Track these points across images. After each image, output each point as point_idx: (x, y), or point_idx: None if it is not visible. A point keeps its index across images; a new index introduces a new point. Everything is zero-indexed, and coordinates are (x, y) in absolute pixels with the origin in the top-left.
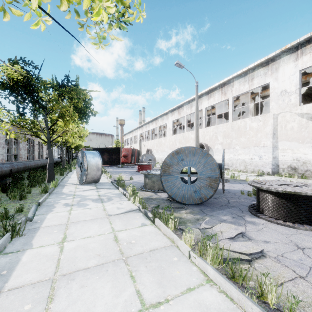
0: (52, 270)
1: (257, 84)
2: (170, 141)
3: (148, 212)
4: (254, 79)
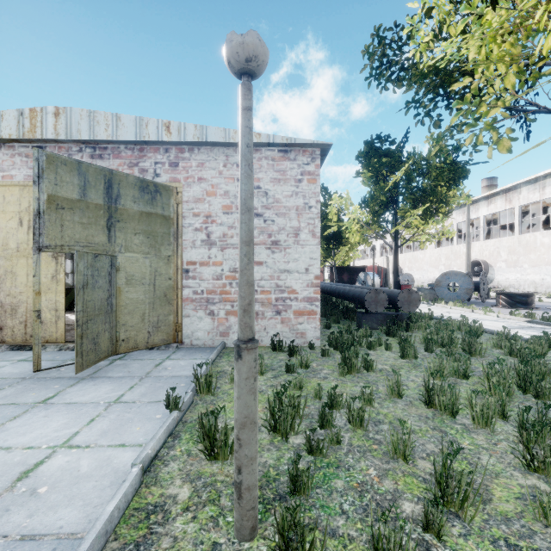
0: None
1: (549, 194)
2: (432, 256)
3: (430, 302)
4: (546, 188)
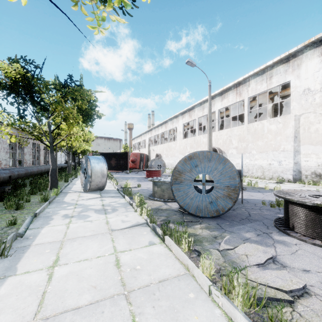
0: (33, 310)
1: (276, 82)
2: (181, 145)
3: (157, 227)
4: (273, 77)
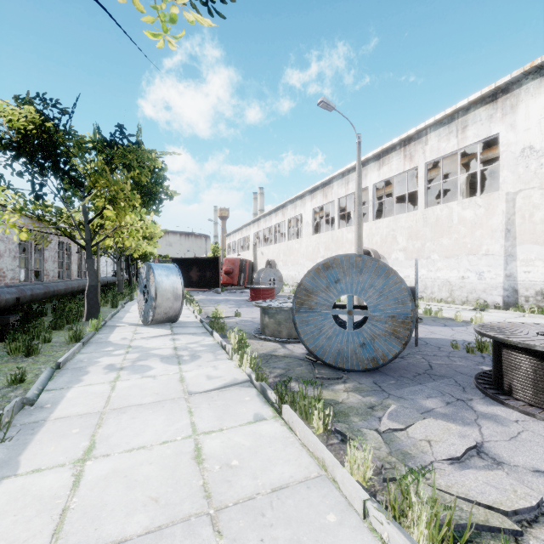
0: None
1: (473, 137)
2: (309, 246)
3: (268, 389)
4: (468, 128)
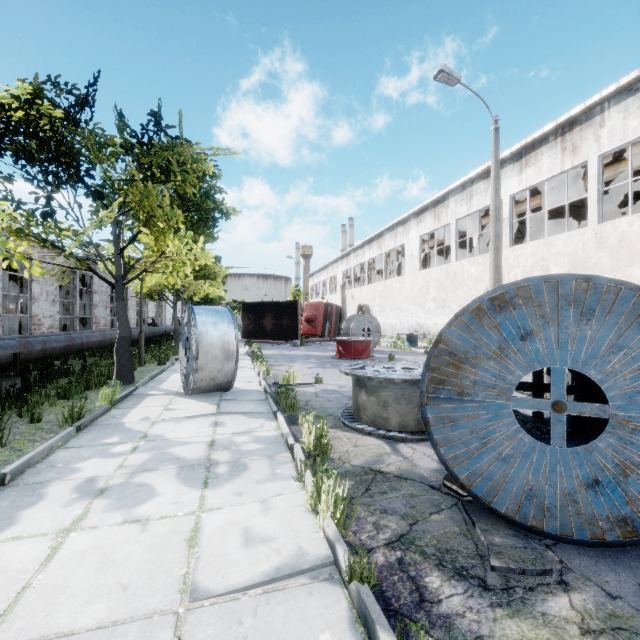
0: None
1: None
2: (414, 285)
3: (380, 622)
4: None
